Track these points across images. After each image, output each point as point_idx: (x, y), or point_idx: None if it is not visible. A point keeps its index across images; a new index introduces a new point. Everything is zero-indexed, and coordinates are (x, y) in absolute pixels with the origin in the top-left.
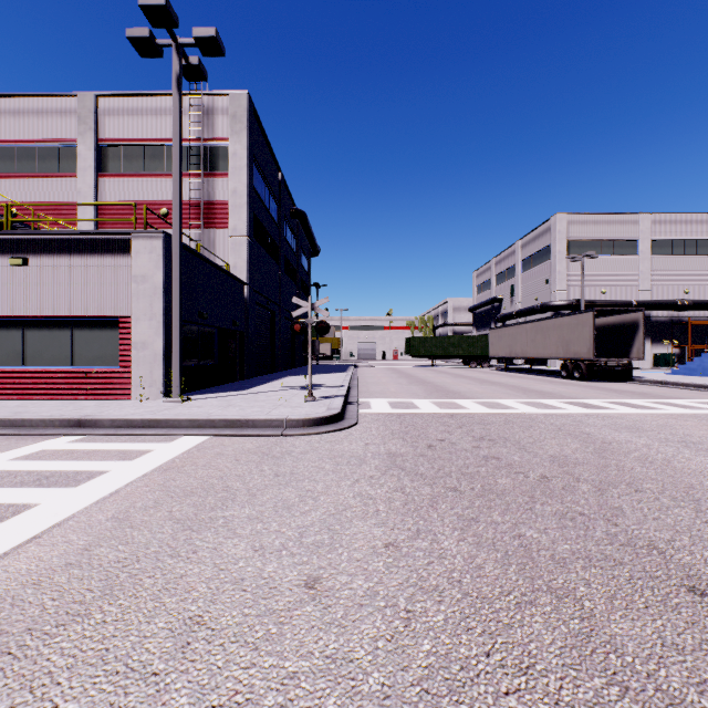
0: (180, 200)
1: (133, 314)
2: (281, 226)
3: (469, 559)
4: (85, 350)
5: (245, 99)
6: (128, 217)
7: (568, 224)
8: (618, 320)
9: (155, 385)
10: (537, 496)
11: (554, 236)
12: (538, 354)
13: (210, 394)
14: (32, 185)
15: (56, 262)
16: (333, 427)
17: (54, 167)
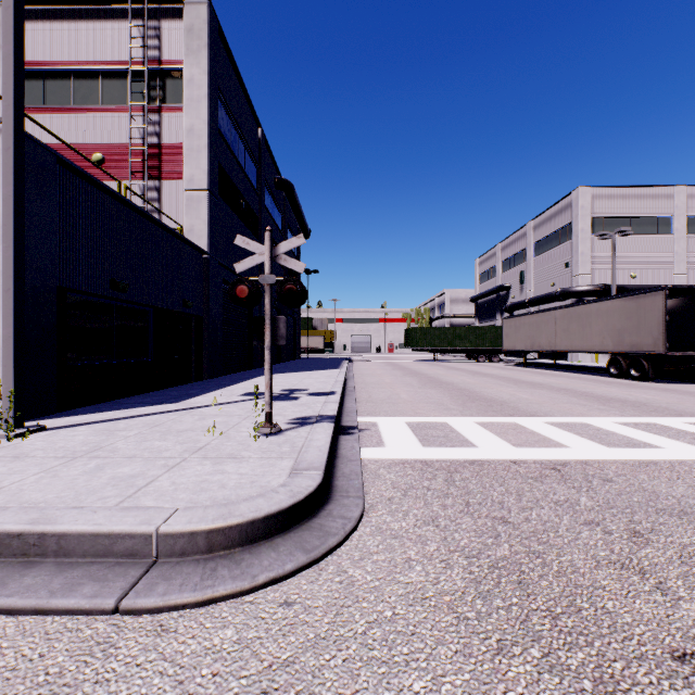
0: (19, 48)
1: None
2: (261, 193)
3: None
4: None
5: (204, 7)
6: None
7: (592, 198)
8: (687, 302)
9: None
10: None
11: (577, 212)
12: (573, 347)
13: (109, 412)
14: None
15: None
16: (297, 551)
17: None
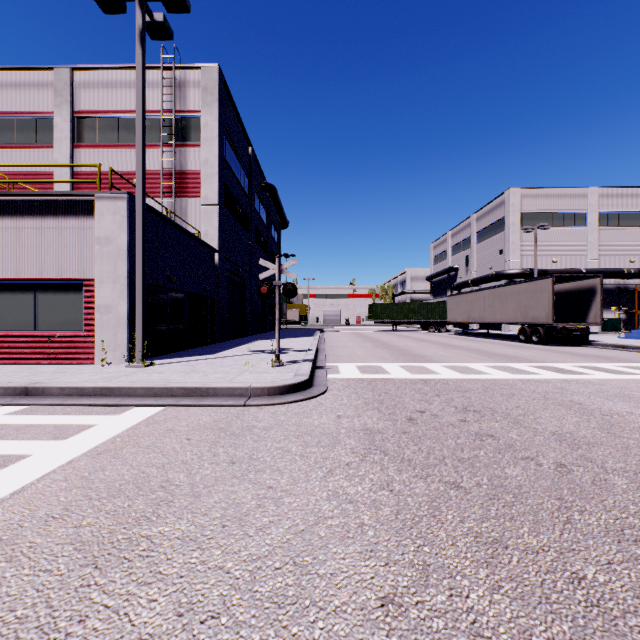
0: (144, 159)
1: (96, 277)
2: (252, 198)
3: (521, 638)
4: (49, 313)
5: (215, 72)
6: (103, 186)
7: (521, 197)
8: (575, 286)
9: (119, 349)
10: (566, 497)
11: (508, 208)
12: (495, 319)
13: (177, 358)
14: (10, 155)
15: (19, 224)
16: (301, 396)
17: (32, 138)
